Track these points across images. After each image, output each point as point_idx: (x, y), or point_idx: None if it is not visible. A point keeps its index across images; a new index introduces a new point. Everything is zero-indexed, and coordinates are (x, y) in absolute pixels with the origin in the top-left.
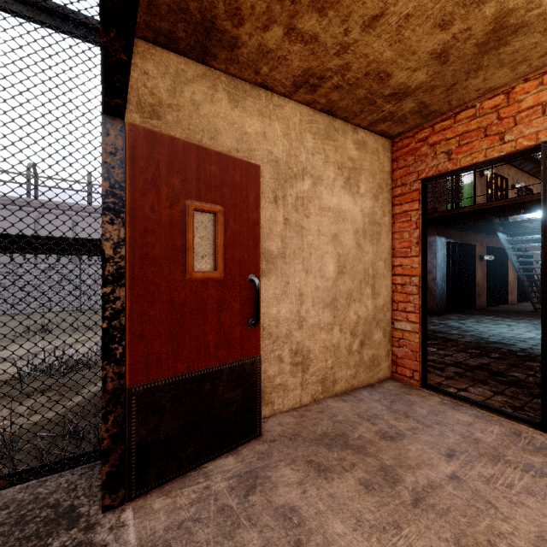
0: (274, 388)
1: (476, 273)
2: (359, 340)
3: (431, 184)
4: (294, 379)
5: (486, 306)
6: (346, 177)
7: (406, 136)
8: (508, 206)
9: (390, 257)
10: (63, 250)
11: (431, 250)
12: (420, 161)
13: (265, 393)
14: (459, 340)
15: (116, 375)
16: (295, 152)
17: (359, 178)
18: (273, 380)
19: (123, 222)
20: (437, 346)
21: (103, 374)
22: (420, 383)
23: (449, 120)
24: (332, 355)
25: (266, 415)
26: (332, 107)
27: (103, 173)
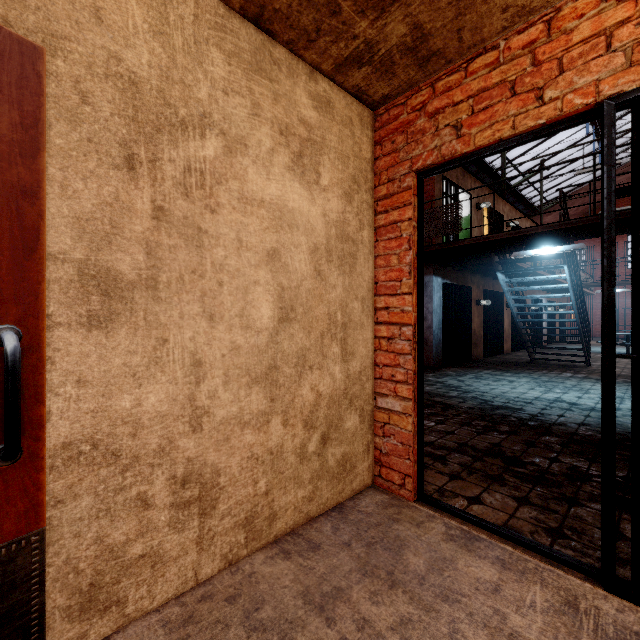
0: (127, 568)
1: (473, 320)
2: (319, 434)
3: (426, 210)
4: (180, 534)
5: (483, 357)
6: (296, 152)
7: (394, 103)
8: (510, 240)
9: (371, 295)
10: None
11: (426, 292)
12: (415, 142)
13: (99, 587)
14: (460, 406)
15: None
16: (182, 76)
17: (319, 158)
18: (124, 552)
19: None
20: (435, 418)
21: None
22: (415, 494)
23: (458, 73)
24: (267, 471)
25: (102, 635)
26: (261, 7)
27: None
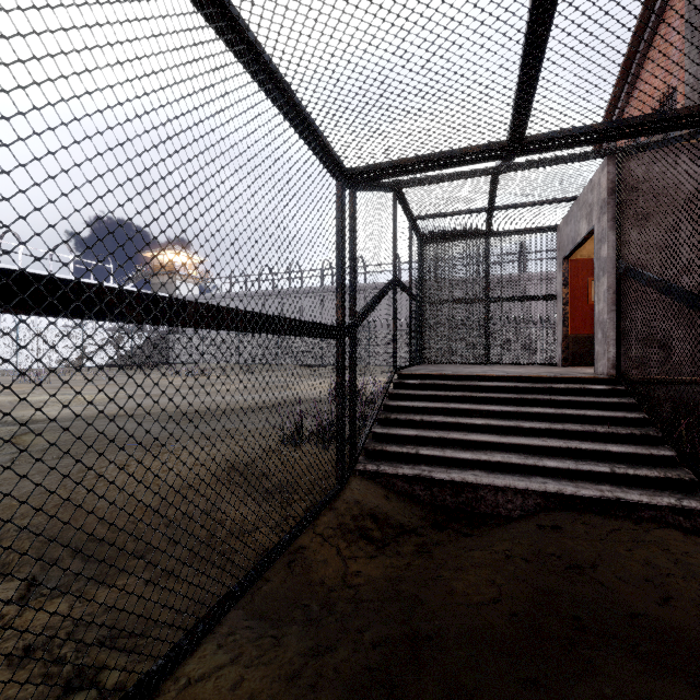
0: None
1: None
2: None
3: None
4: None
5: None
6: None
7: None
8: None
9: None
10: (544, 299)
11: None
12: None
13: None
14: None
15: (566, 331)
16: None
17: None
18: None
19: (567, 288)
20: None
21: (562, 330)
22: None
23: None
24: None
25: None
26: None
27: (562, 276)
